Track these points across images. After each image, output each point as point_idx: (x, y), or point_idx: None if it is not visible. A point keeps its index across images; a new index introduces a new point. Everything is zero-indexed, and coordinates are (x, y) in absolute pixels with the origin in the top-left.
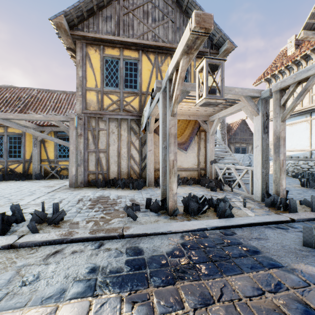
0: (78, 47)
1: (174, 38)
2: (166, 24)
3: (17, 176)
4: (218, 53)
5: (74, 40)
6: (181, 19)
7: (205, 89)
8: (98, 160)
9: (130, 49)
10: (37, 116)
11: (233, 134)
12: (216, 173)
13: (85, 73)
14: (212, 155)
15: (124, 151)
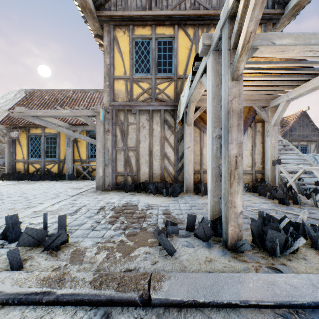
0: (105, 31)
1: (220, 1)
2: None
3: (52, 176)
4: (283, 13)
5: (101, 24)
6: None
7: None
8: (127, 159)
9: (163, 26)
10: (64, 111)
11: (289, 129)
12: (280, 177)
13: (113, 59)
14: (275, 153)
15: (156, 149)
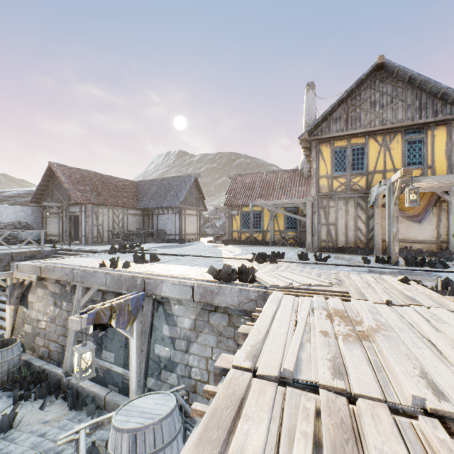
0: (312, 146)
1: (405, 116)
2: (395, 106)
3: (259, 243)
4: None
5: (309, 142)
6: (413, 95)
7: (408, 201)
8: (328, 231)
9: (356, 137)
10: (285, 201)
11: None
12: None
13: (318, 165)
14: None
15: (351, 224)
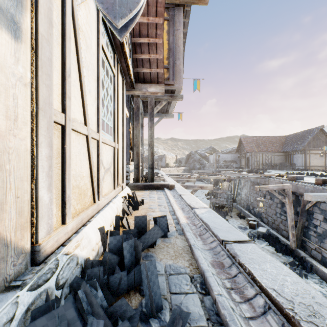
0: None
1: None
2: None
3: None
4: None
5: None
6: None
7: None
8: None
9: None
10: None
11: None
12: None
13: None
14: None
15: None
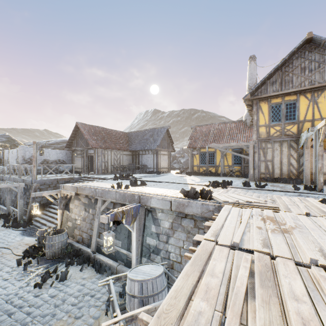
0: (254, 104)
1: None
2: (322, 69)
3: (213, 174)
4: None
5: (251, 101)
6: None
7: None
8: (266, 166)
9: (289, 95)
10: (232, 144)
11: None
12: None
13: (258, 117)
14: None
15: (284, 160)
